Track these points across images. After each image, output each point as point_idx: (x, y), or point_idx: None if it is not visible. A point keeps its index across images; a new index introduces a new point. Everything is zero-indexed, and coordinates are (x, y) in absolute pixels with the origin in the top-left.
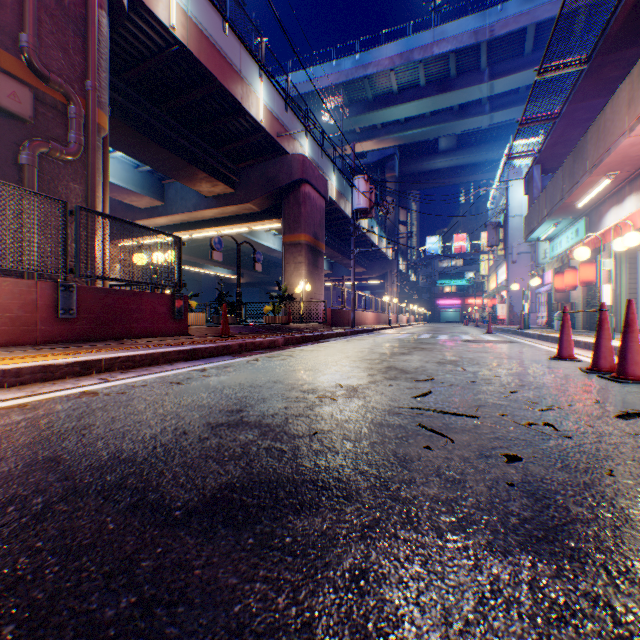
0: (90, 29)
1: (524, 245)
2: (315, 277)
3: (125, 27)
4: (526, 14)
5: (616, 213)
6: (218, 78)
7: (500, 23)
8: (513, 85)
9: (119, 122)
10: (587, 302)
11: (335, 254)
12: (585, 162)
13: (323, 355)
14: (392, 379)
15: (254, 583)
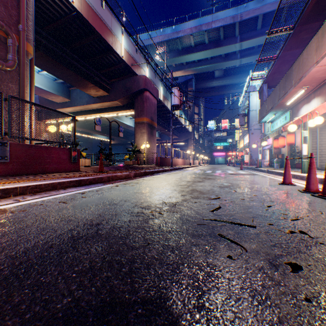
0: None
1: (257, 125)
2: (151, 140)
3: (45, 0)
4: (258, 9)
5: (306, 108)
6: (99, 31)
7: (245, 13)
8: (251, 45)
9: (43, 54)
10: (291, 154)
11: (162, 129)
12: (292, 81)
13: (155, 182)
14: (196, 198)
15: None
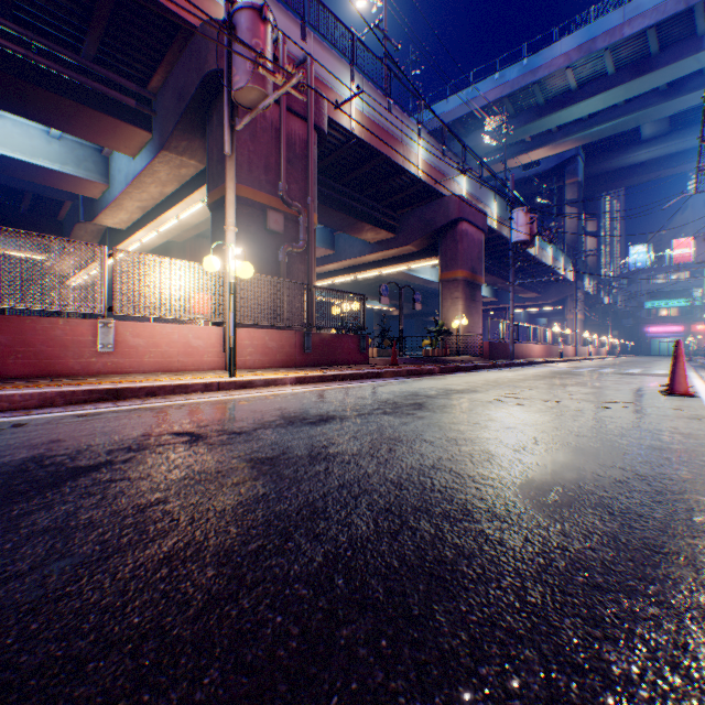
0: (310, 164)
1: None
2: (472, 311)
3: None
4: None
5: None
6: (384, 153)
7: None
8: None
9: None
10: None
11: (498, 281)
12: None
13: (467, 379)
14: (502, 389)
15: (427, 408)
